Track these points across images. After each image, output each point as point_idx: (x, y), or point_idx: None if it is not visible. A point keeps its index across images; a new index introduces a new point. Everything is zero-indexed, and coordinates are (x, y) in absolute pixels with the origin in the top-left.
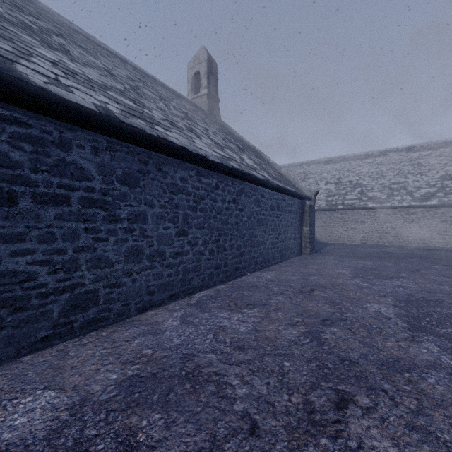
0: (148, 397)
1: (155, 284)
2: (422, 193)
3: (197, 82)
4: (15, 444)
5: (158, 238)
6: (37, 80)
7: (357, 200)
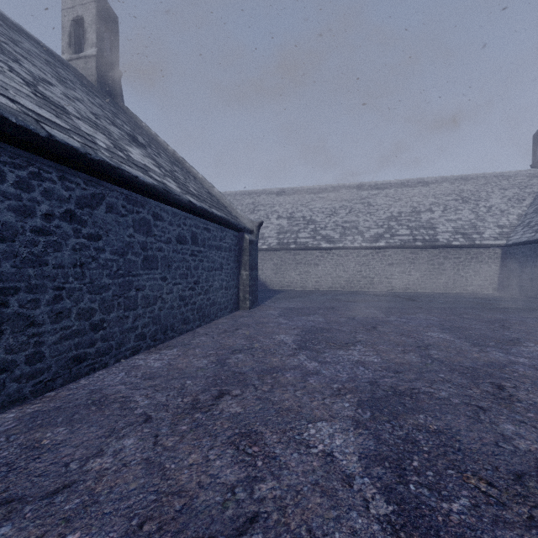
0: None
1: None
2: (372, 234)
3: (81, 35)
4: None
5: None
6: None
7: (310, 239)
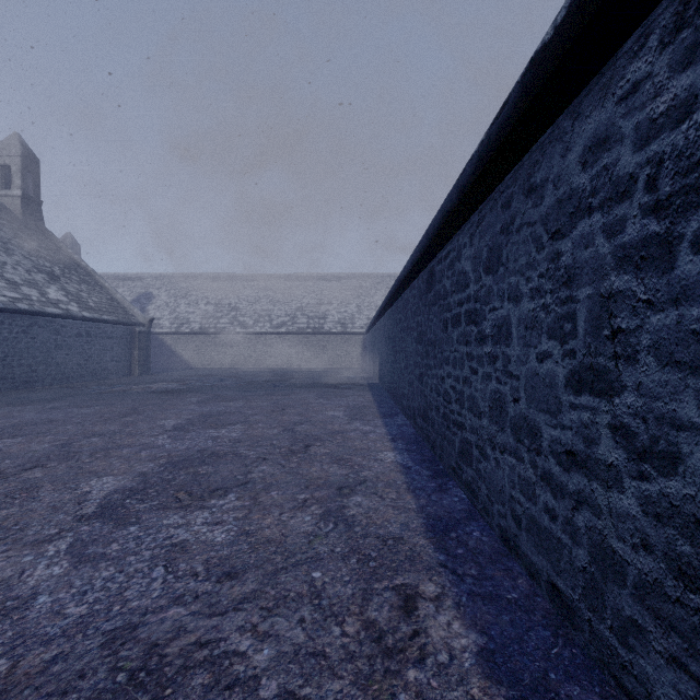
0: None
1: None
2: (279, 322)
3: (7, 174)
4: None
5: None
6: None
7: (228, 325)
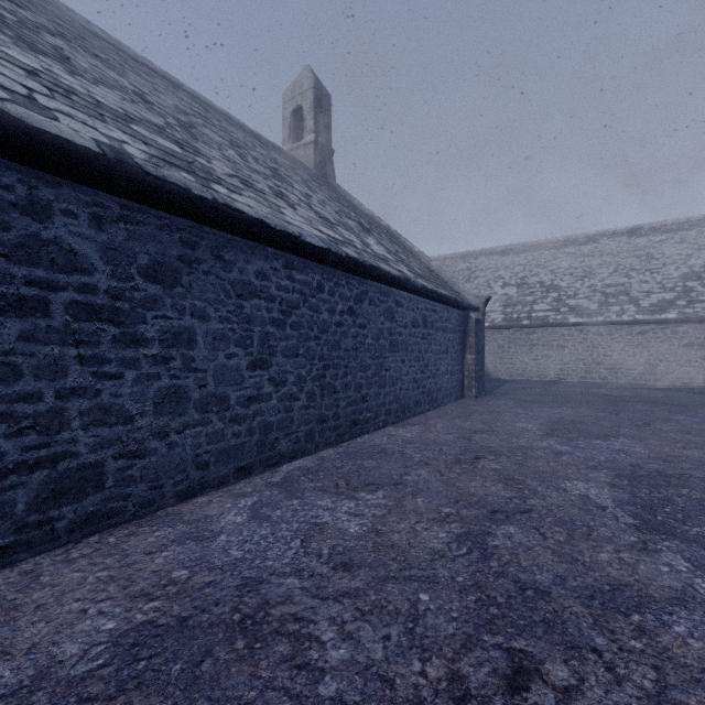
0: (163, 668)
1: (211, 451)
2: (654, 301)
3: (298, 123)
4: None
5: (216, 373)
6: None
7: (551, 312)
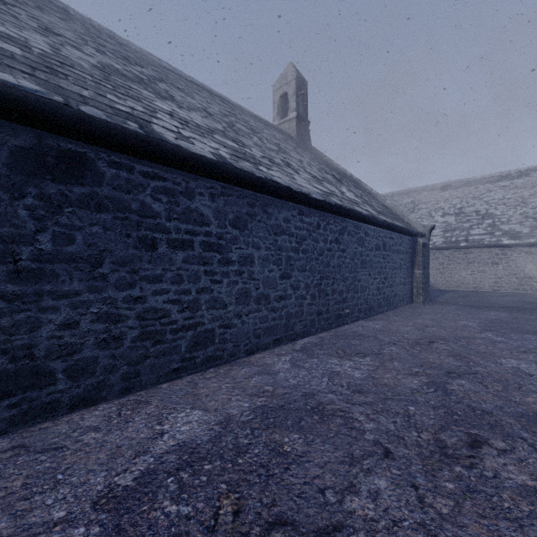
0: (282, 422)
1: (261, 328)
2: None
3: (284, 104)
4: (189, 442)
5: (264, 281)
6: (170, 138)
7: (486, 236)
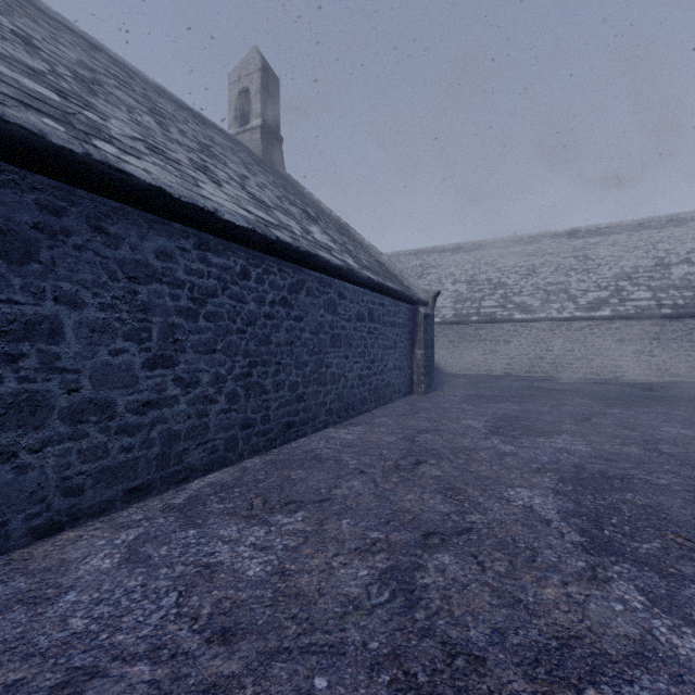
0: None
1: (87, 472)
2: (590, 299)
3: (245, 106)
4: None
5: (95, 373)
6: None
7: (498, 309)
